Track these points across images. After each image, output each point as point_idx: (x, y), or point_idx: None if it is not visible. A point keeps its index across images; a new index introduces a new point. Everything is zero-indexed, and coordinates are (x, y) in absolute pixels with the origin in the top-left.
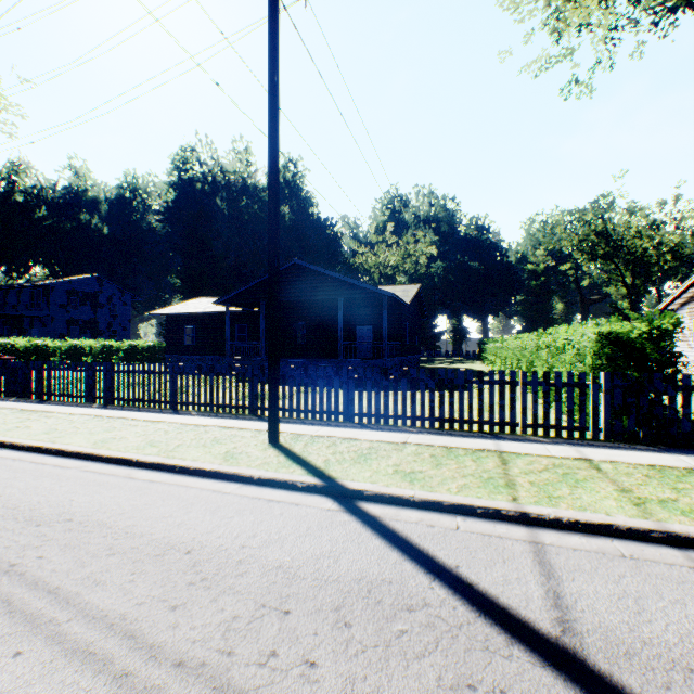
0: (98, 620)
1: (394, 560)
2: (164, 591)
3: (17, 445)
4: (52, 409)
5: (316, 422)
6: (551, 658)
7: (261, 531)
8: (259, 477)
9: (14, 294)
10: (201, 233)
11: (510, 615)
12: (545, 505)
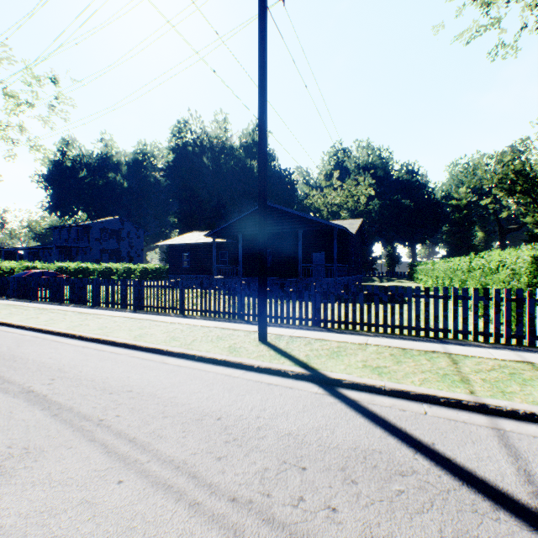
0: (168, 463)
1: (378, 435)
2: (209, 446)
3: (83, 337)
4: (100, 312)
5: (290, 326)
6: (535, 524)
7: (269, 407)
8: (258, 366)
9: (66, 231)
10: (192, 184)
11: (489, 486)
12: (501, 399)
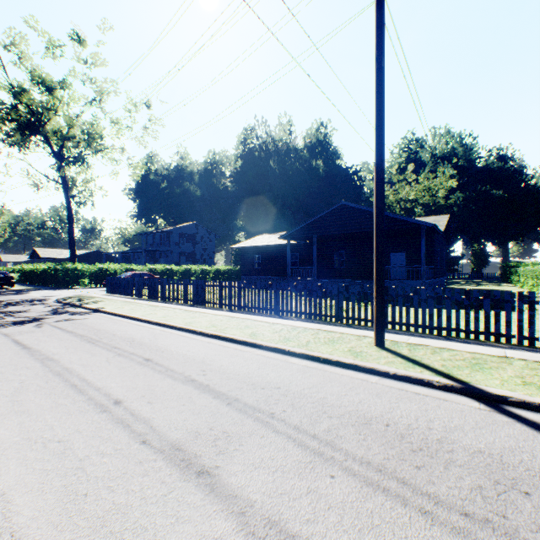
0: (366, 464)
1: None
2: (396, 452)
3: (204, 333)
4: (202, 310)
5: (398, 332)
6: None
7: (434, 418)
8: (394, 373)
9: (151, 237)
10: (258, 188)
11: None
12: None
